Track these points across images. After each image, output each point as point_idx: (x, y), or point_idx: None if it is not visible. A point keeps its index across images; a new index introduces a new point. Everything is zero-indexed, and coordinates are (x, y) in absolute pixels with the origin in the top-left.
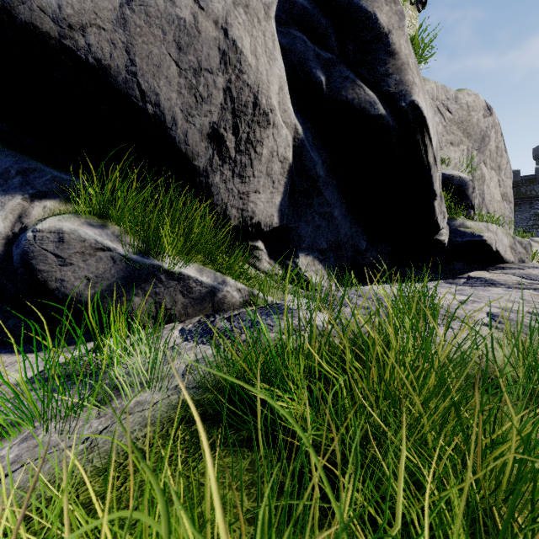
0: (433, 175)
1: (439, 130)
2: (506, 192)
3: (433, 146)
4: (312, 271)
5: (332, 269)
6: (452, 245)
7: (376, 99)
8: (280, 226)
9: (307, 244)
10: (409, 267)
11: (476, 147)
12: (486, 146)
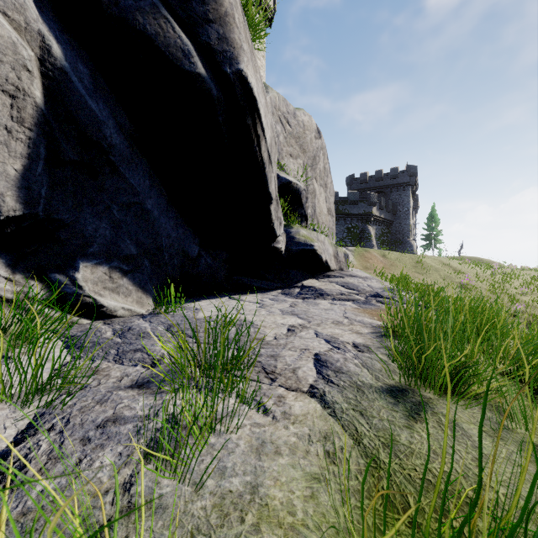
0: (268, 175)
1: (280, 139)
2: (330, 207)
3: (267, 140)
4: (106, 289)
5: (148, 283)
6: (289, 253)
7: (191, 49)
8: (27, 215)
9: (99, 248)
10: (250, 275)
11: (310, 164)
12: (317, 164)
